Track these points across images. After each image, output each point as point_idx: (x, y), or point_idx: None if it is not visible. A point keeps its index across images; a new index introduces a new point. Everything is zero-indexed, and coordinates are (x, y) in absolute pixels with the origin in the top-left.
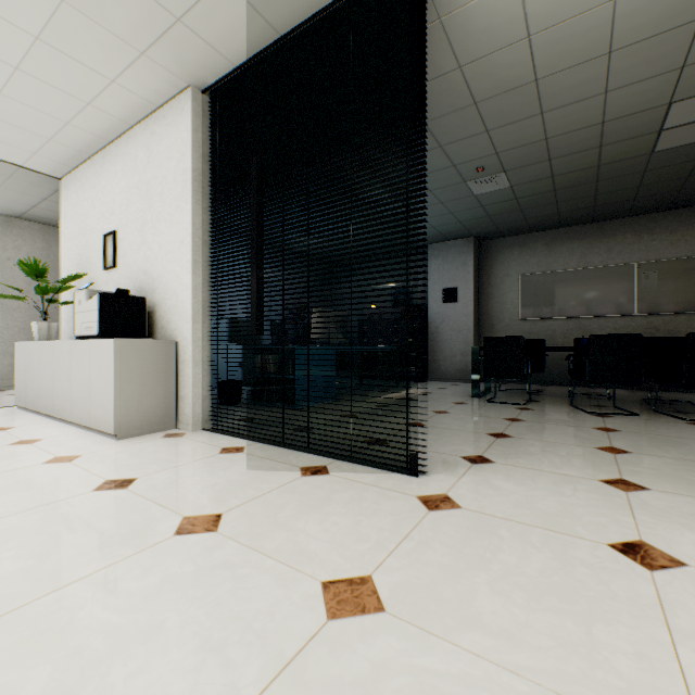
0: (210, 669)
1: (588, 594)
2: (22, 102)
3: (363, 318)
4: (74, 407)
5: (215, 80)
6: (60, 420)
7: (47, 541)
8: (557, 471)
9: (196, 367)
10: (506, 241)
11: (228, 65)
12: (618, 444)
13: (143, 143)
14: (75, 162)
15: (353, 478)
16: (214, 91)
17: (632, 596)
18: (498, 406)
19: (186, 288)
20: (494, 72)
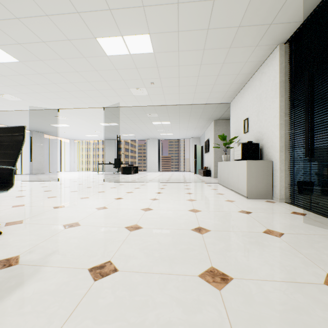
0: (265, 267)
1: None
2: (219, 84)
3: None
4: (233, 185)
5: (290, 35)
6: (229, 189)
7: (224, 220)
8: None
9: (280, 173)
10: None
11: (297, 24)
12: None
13: (258, 79)
14: (234, 95)
15: None
16: (290, 40)
17: None
18: None
19: (276, 137)
20: None
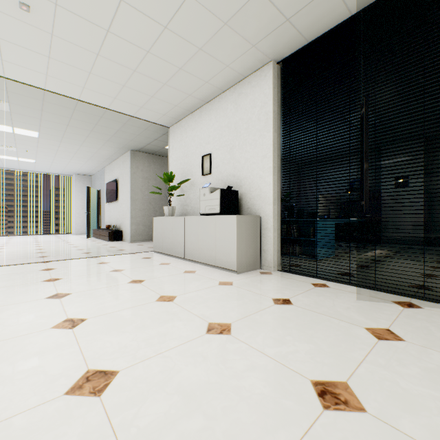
0: None
1: None
2: (173, 87)
3: None
4: (201, 254)
5: (289, 54)
6: (188, 260)
7: (299, 333)
8: None
9: (274, 232)
10: None
11: (303, 42)
12: None
13: (232, 100)
14: (181, 117)
15: None
16: (286, 61)
17: None
18: None
19: (267, 184)
20: None
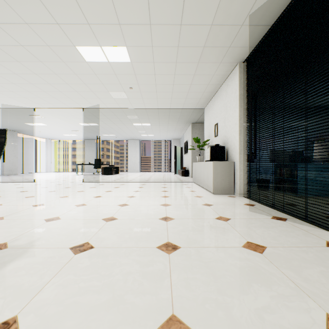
0: (207, 240)
1: None
2: (193, 92)
3: None
4: (204, 183)
5: (247, 56)
6: (201, 187)
7: (188, 211)
8: None
9: (240, 172)
10: None
11: (251, 48)
12: None
13: (224, 90)
14: (207, 102)
15: (296, 225)
16: (247, 60)
17: None
18: None
19: (236, 141)
20: None
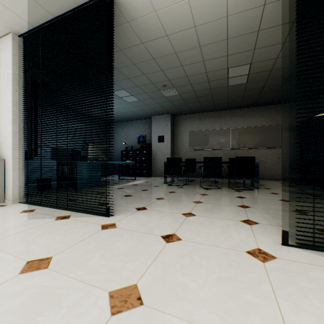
0: None
1: (136, 253)
2: None
3: (124, 148)
4: None
5: (25, 32)
6: None
7: None
8: (169, 211)
9: (15, 172)
10: (184, 116)
11: (30, 26)
12: (202, 200)
13: None
14: None
15: (79, 219)
16: (25, 37)
17: (152, 252)
18: (171, 187)
19: (9, 132)
20: (157, 47)
